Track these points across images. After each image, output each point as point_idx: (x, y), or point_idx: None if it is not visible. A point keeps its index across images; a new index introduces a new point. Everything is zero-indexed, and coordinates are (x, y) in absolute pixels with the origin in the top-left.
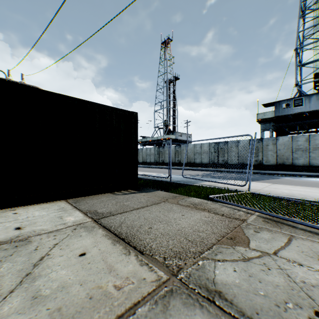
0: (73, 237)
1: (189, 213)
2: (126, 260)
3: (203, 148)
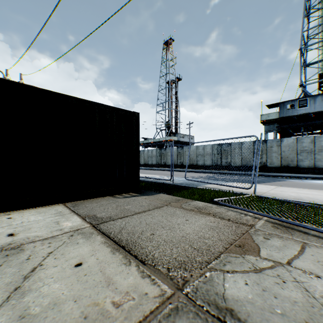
0: (69, 244)
1: (193, 217)
2: (126, 272)
3: (205, 150)
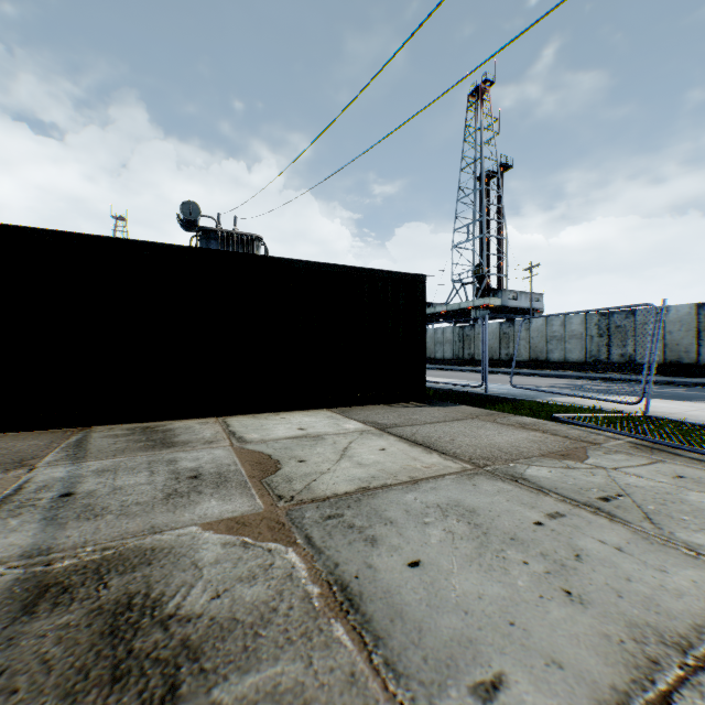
0: (364, 439)
1: (510, 431)
2: (429, 457)
3: (568, 328)
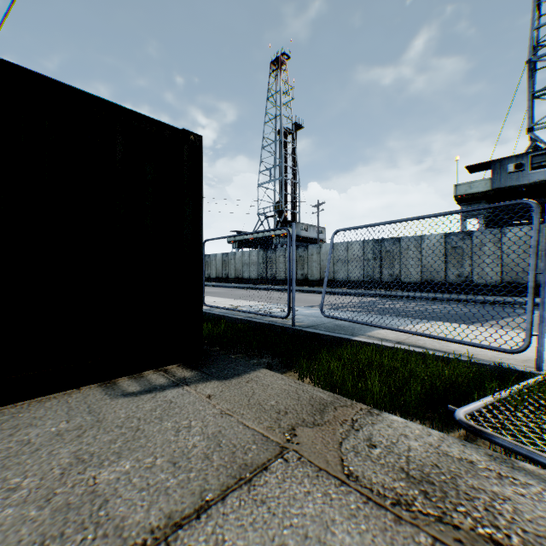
0: None
1: None
2: None
3: (350, 252)
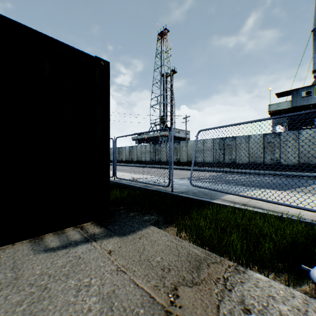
0: None
1: None
2: None
3: (205, 145)
